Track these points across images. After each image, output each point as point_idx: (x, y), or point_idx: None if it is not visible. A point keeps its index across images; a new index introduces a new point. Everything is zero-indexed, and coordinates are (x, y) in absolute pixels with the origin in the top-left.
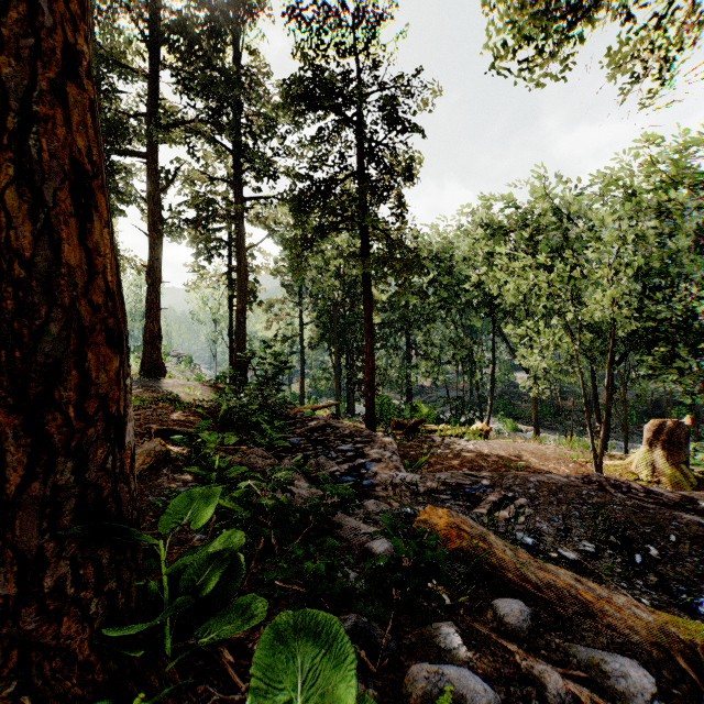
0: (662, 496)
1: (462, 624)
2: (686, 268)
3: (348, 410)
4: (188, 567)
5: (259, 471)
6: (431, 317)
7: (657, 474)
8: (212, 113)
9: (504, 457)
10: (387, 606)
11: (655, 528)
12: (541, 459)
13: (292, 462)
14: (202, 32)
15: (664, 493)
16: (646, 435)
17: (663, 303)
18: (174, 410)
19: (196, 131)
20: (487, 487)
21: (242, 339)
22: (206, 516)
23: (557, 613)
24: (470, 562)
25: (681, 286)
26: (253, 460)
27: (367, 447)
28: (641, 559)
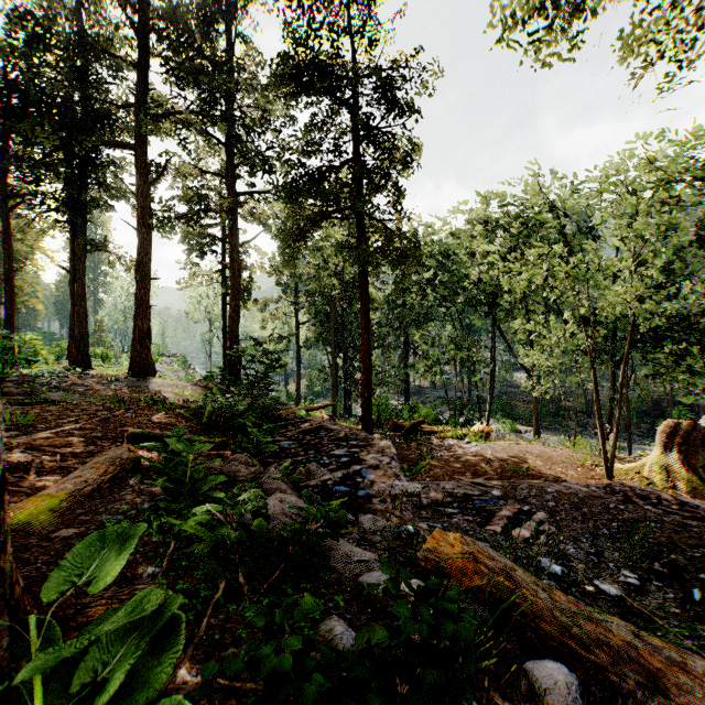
0: (698, 509)
1: (489, 704)
2: (692, 265)
3: (345, 411)
4: (94, 646)
5: (241, 480)
6: (429, 316)
7: (671, 479)
8: (204, 104)
9: (508, 460)
10: (388, 700)
11: (704, 552)
12: (547, 462)
13: (278, 470)
14: (194, 20)
15: (700, 505)
16: (659, 437)
17: (669, 300)
18: (156, 412)
19: (187, 122)
20: (499, 499)
21: (235, 338)
22: (115, 574)
23: (613, 683)
24: (490, 602)
25: (687, 283)
26: (235, 467)
27: (364, 451)
28: (700, 595)
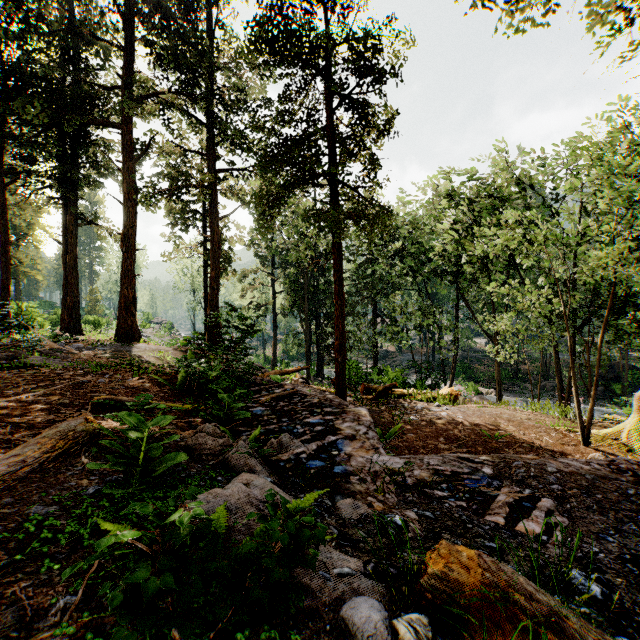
0: None
1: None
2: None
3: (317, 374)
4: None
5: (207, 453)
6: (397, 285)
7: None
8: (185, 85)
9: (480, 425)
10: None
11: None
12: (520, 427)
13: (247, 443)
14: (176, 6)
15: None
16: (636, 403)
17: None
18: (132, 376)
19: (170, 103)
20: (492, 478)
21: (215, 305)
22: None
23: None
24: None
25: None
26: (202, 439)
27: (339, 419)
28: None
